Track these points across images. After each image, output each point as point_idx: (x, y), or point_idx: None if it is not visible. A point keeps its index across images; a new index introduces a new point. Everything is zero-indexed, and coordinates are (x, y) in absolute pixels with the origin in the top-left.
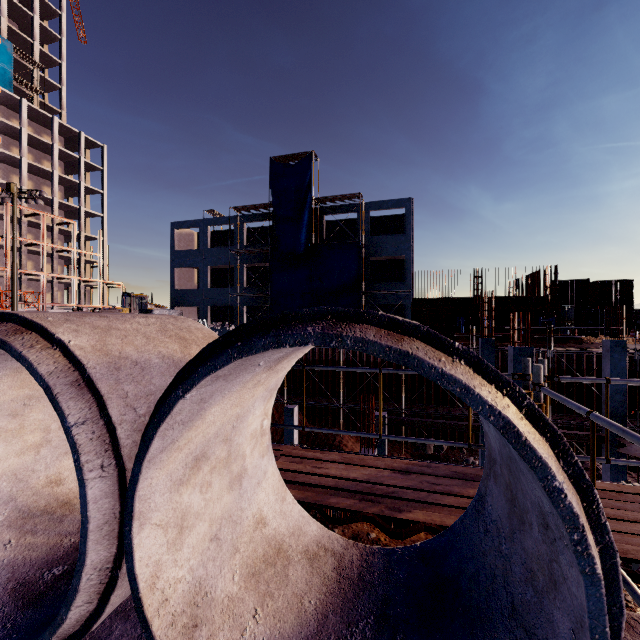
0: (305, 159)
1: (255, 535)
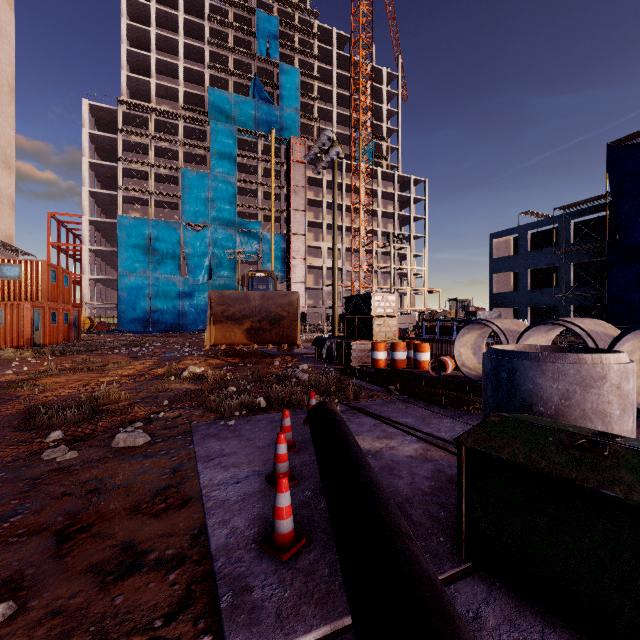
0: None
1: (639, 388)
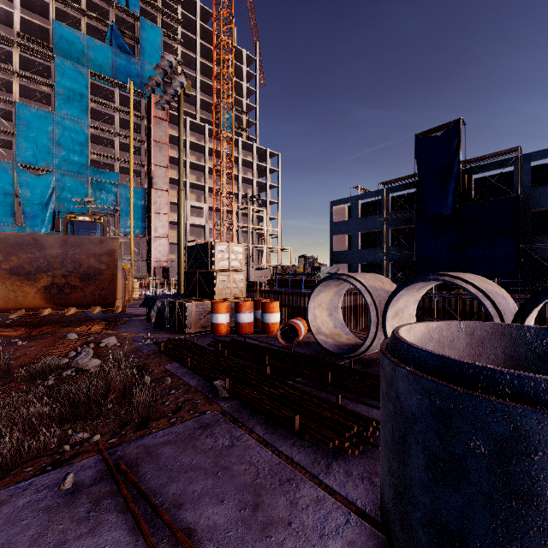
0: (451, 128)
1: None
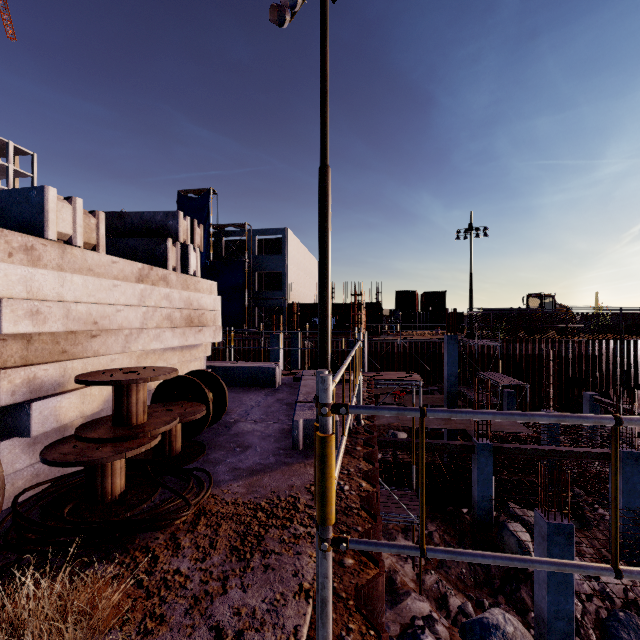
0: (205, 194)
1: None
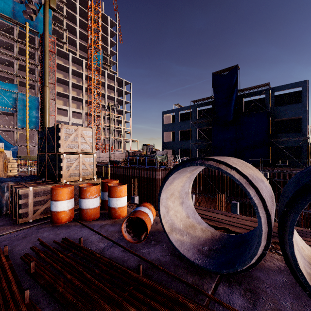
0: (233, 70)
1: None
